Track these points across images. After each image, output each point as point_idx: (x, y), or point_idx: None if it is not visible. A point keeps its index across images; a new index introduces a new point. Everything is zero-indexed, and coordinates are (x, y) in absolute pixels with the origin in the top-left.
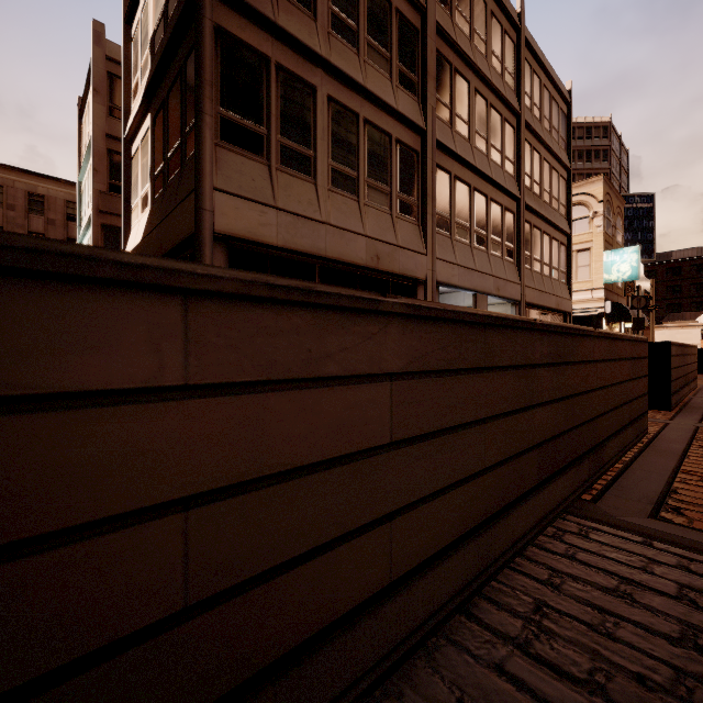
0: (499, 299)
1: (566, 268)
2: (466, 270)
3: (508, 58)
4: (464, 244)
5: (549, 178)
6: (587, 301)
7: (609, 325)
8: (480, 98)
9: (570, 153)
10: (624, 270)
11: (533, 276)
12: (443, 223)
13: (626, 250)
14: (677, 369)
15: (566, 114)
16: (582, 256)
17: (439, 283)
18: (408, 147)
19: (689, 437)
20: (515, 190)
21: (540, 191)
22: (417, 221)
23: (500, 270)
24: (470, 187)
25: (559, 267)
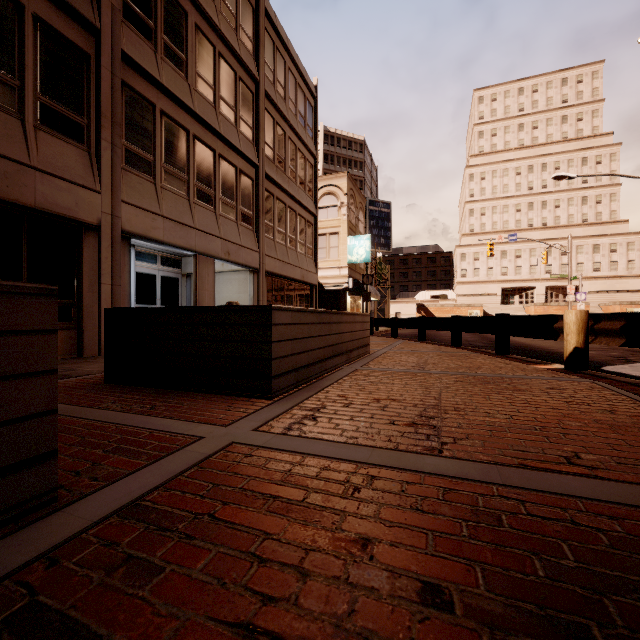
0: (233, 264)
1: (313, 245)
2: (178, 225)
3: (244, 18)
4: (177, 195)
5: (295, 158)
6: (336, 277)
7: (353, 298)
8: (204, 39)
9: (316, 142)
10: (361, 253)
11: (276, 246)
12: (140, 162)
13: (363, 237)
14: (300, 341)
15: (313, 106)
16: (333, 238)
17: (129, 234)
18: (64, 39)
19: (125, 503)
20: (253, 156)
21: (285, 167)
22: (87, 146)
23: (232, 234)
24: (189, 132)
25: (306, 243)
